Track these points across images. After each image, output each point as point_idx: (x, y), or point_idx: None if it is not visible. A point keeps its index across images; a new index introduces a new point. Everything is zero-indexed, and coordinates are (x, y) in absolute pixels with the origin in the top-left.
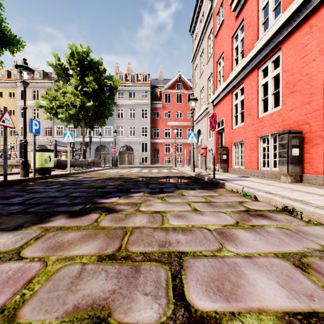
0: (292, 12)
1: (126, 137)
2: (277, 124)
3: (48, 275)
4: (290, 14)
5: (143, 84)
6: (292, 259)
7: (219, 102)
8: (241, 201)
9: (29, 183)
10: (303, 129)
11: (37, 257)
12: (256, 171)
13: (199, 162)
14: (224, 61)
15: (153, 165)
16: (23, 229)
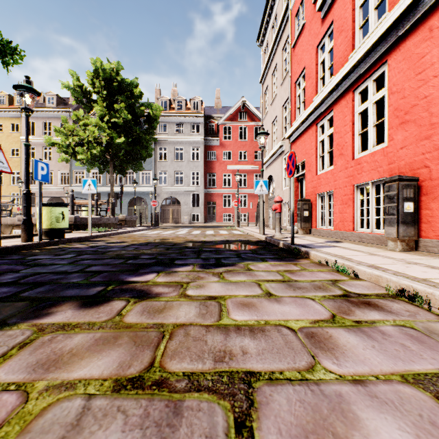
0: (404, 9)
1: (170, 186)
2: (382, 167)
3: (26, 421)
4: (401, 12)
5: (194, 113)
6: (433, 388)
7: (298, 137)
8: (335, 280)
9: (32, 251)
10: (419, 174)
11: (15, 384)
12: (352, 234)
13: (270, 221)
14: (305, 81)
15: (208, 224)
16: (5, 327)
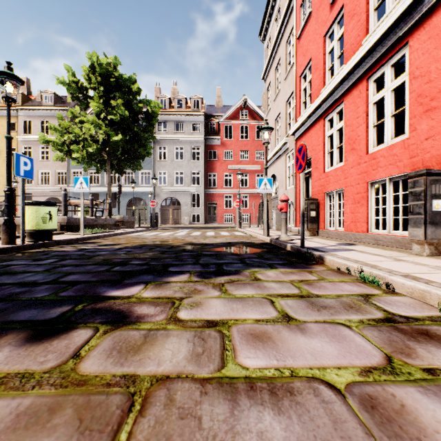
0: None
1: (170, 186)
2: (402, 162)
3: None
4: None
5: (194, 112)
6: None
7: (304, 133)
8: (366, 294)
9: (10, 255)
10: None
11: None
12: (365, 236)
13: (273, 221)
14: (312, 73)
15: (208, 225)
16: None
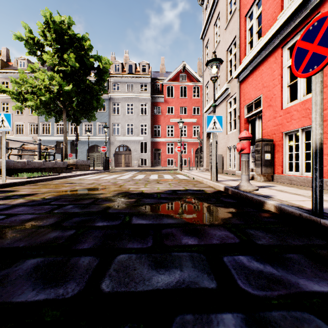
0: None
1: (122, 135)
2: None
3: None
4: None
5: (142, 74)
6: None
7: (251, 72)
8: None
9: None
10: None
11: None
12: None
13: None
14: (263, 4)
15: (154, 168)
16: None
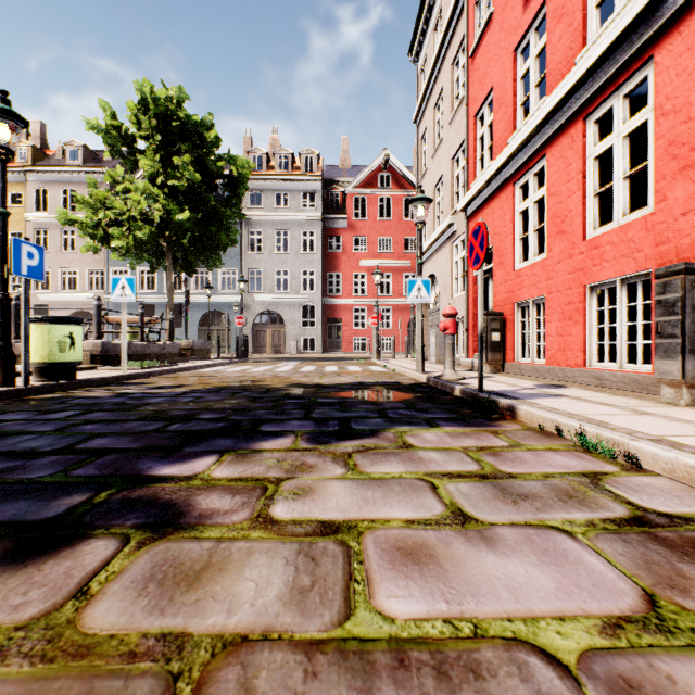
0: None
1: (268, 293)
2: (642, 252)
3: None
4: None
5: (306, 175)
6: None
7: (481, 207)
8: (593, 473)
9: (3, 404)
10: None
11: None
12: (582, 372)
13: (432, 349)
14: (494, 111)
15: (328, 356)
16: None
